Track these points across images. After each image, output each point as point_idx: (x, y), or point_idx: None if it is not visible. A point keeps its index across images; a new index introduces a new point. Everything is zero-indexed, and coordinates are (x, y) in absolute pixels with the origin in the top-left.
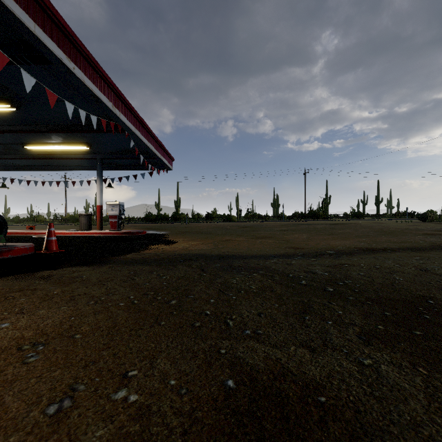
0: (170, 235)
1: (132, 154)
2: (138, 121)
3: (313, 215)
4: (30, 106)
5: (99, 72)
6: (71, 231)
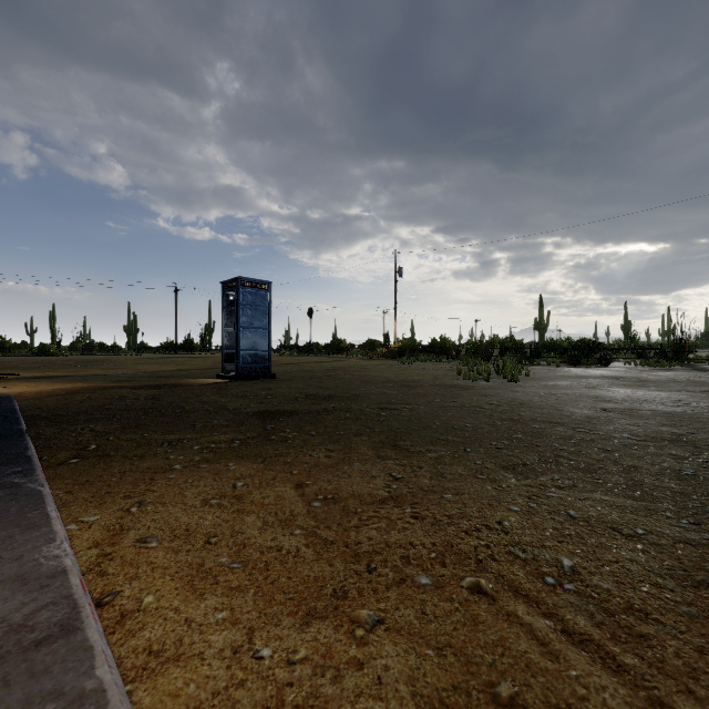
0: None
1: None
2: None
3: (186, 346)
4: None
5: None
6: None
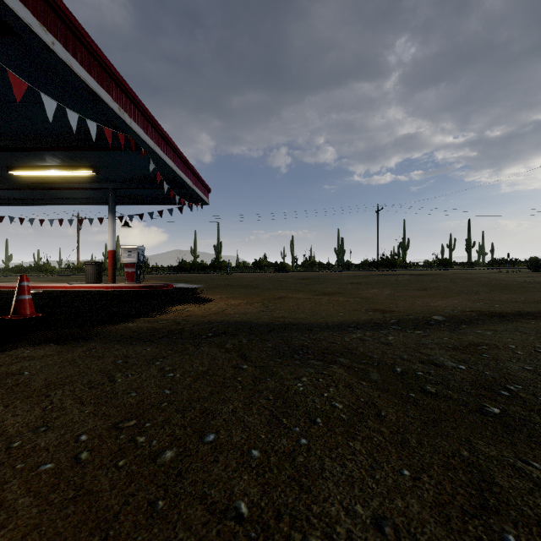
0: (205, 289)
1: (154, 182)
2: (159, 135)
3: (388, 263)
4: (5, 111)
5: (97, 56)
6: (74, 284)
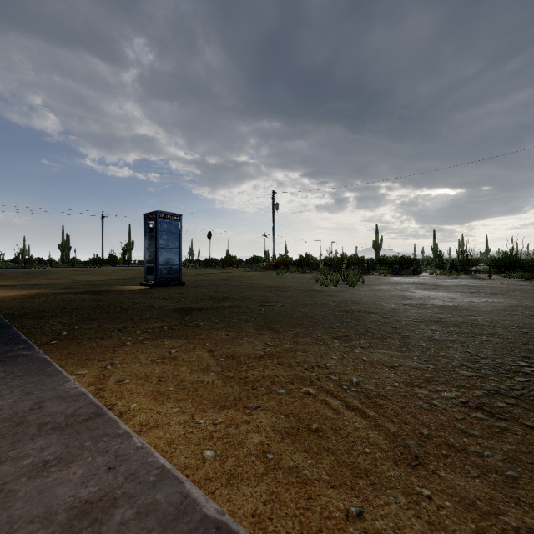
0: None
1: None
2: None
3: (111, 261)
4: None
5: None
6: None
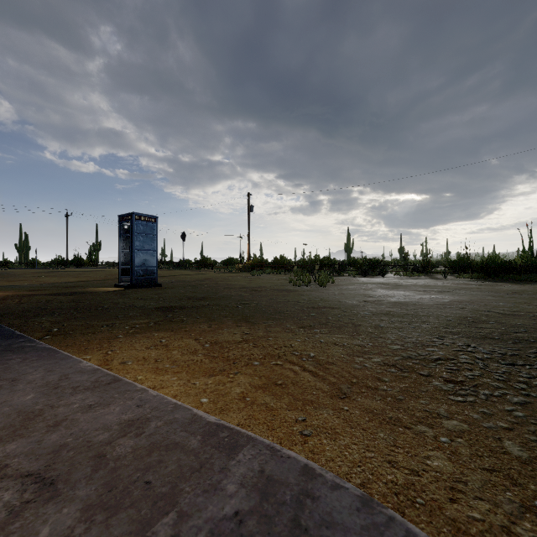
0: None
1: None
2: None
3: (76, 262)
4: None
5: None
6: None
